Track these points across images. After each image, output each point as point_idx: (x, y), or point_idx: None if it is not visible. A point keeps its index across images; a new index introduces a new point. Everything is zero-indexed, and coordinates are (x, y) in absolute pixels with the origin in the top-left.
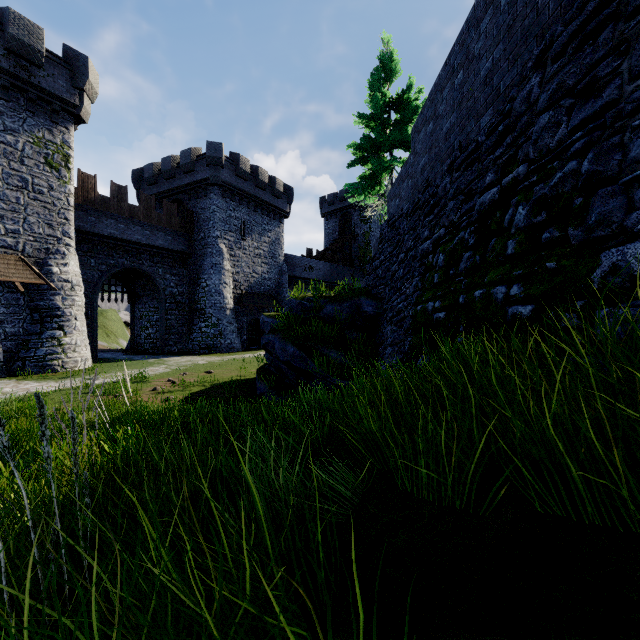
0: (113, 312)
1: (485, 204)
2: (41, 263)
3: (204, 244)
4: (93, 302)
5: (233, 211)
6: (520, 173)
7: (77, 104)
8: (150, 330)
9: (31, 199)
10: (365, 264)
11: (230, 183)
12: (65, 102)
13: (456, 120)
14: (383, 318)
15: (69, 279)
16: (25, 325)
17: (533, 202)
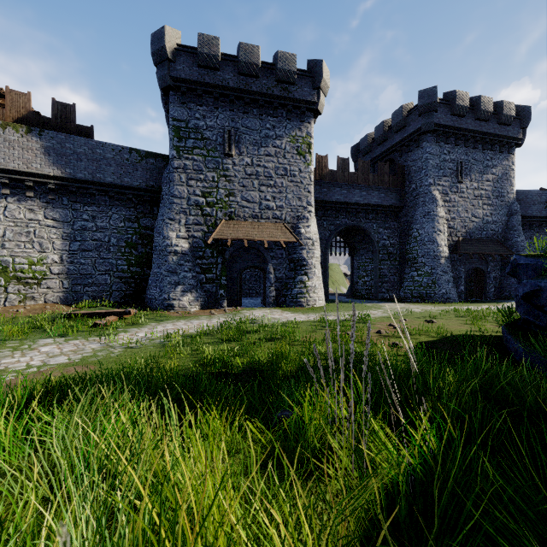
0: (336, 266)
1: None
2: (294, 227)
3: (415, 195)
4: (325, 255)
5: (447, 154)
6: None
7: (315, 101)
8: (365, 278)
9: (289, 182)
10: None
11: (444, 125)
12: (308, 103)
13: None
14: None
15: (310, 237)
16: (286, 272)
17: None
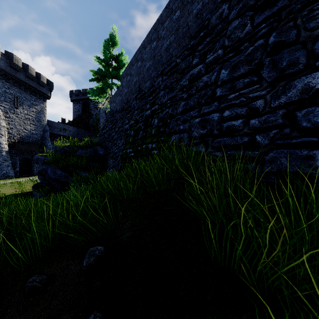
0: None
1: (147, 115)
2: None
3: None
4: None
5: (8, 89)
6: (156, 108)
7: None
8: None
9: None
10: (97, 130)
11: (5, 70)
12: None
13: (138, 80)
14: (108, 156)
15: None
16: None
17: (159, 118)
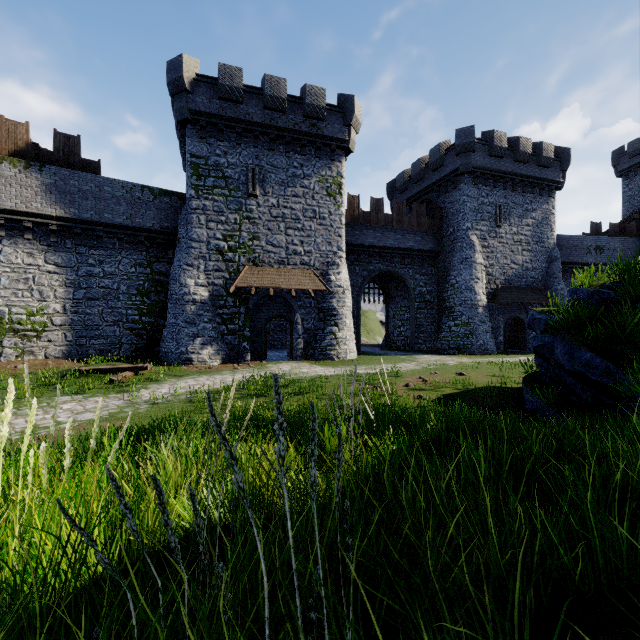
0: (371, 313)
1: None
2: (324, 274)
3: (453, 239)
4: (357, 303)
5: (486, 197)
6: None
7: (346, 139)
8: (401, 328)
9: (318, 225)
10: None
11: (482, 166)
12: (339, 141)
13: None
14: None
15: (341, 285)
16: (315, 322)
17: None
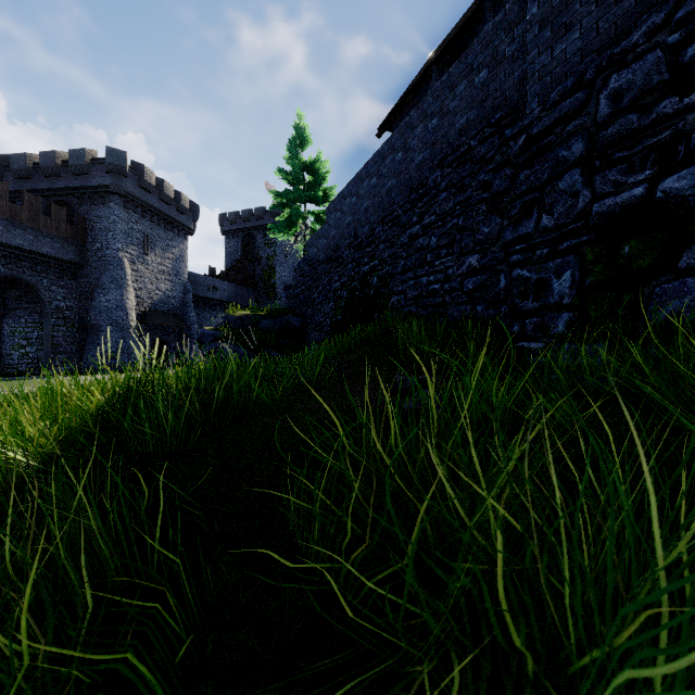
0: None
1: (364, 272)
2: None
3: (101, 256)
4: None
5: (135, 223)
6: (376, 264)
7: None
8: (28, 349)
9: None
10: (269, 287)
11: (133, 194)
12: None
13: (353, 221)
14: (307, 329)
15: None
16: None
17: (379, 277)
